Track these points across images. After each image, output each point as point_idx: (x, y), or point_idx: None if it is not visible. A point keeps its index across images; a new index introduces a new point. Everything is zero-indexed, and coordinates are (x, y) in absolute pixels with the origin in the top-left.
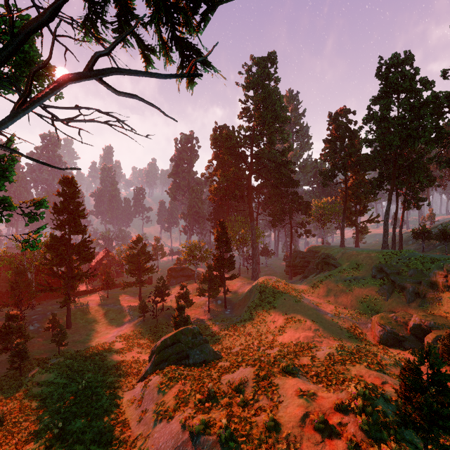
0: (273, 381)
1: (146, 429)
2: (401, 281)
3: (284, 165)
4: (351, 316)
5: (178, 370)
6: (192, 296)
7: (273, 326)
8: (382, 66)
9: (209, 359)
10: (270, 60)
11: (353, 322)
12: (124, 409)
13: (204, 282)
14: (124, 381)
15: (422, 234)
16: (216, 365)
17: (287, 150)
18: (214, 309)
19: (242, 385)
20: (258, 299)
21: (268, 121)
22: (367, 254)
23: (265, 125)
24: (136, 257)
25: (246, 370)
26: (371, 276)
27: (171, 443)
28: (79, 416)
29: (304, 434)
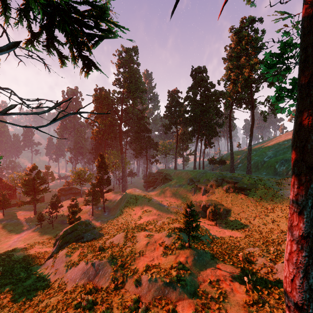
0: (134, 235)
1: (61, 275)
2: (200, 185)
3: (142, 119)
4: (177, 205)
5: (78, 244)
6: (79, 206)
7: (135, 216)
8: (193, 71)
9: (97, 237)
10: (134, 51)
11: (177, 209)
12: (40, 274)
13: (89, 195)
14: (34, 263)
15: (212, 161)
16: (101, 238)
17: (144, 109)
18: (96, 213)
19: (118, 241)
20: (126, 202)
21: (133, 90)
22: (186, 172)
23: (131, 92)
24: (31, 181)
25: (120, 234)
26: (187, 184)
27: (79, 273)
28: (6, 285)
29: (147, 249)
